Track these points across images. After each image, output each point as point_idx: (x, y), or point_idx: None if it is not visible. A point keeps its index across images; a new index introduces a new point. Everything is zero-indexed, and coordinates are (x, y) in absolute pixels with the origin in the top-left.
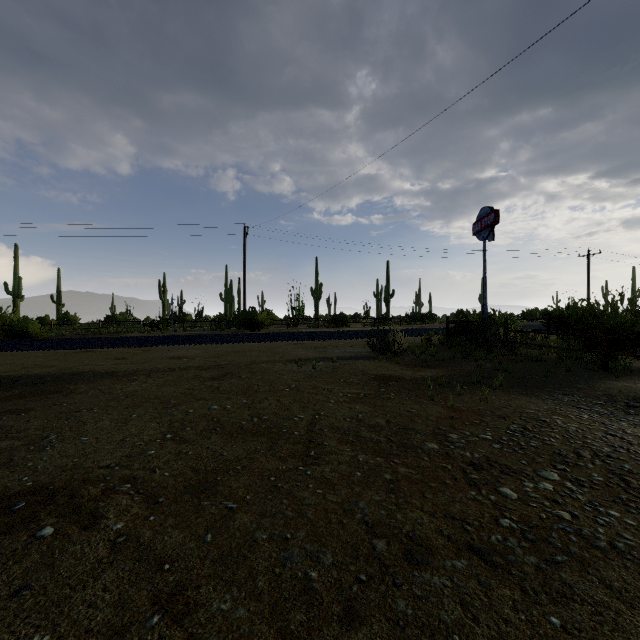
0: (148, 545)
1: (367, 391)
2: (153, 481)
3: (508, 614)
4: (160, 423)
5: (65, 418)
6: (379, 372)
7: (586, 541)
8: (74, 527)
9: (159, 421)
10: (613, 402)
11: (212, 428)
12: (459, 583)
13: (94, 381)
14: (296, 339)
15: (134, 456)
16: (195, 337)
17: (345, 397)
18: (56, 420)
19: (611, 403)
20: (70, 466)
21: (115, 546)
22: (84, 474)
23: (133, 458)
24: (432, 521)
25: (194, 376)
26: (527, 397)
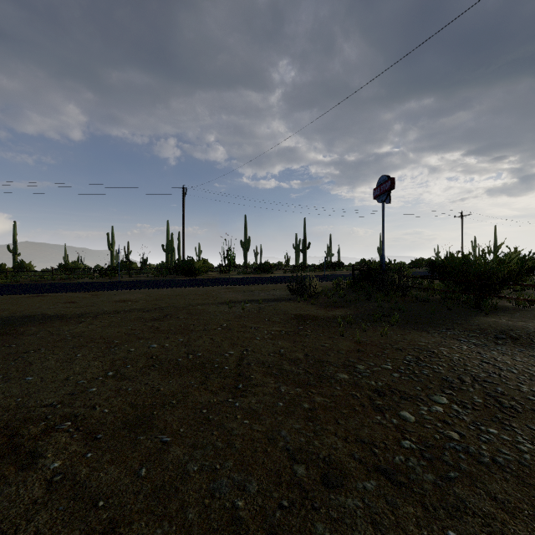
0: (84, 483)
1: (288, 329)
2: (93, 418)
3: (413, 531)
4: (103, 362)
5: (12, 359)
6: (298, 312)
7: (473, 457)
8: (11, 468)
9: (102, 360)
10: (485, 335)
11: (151, 365)
12: (370, 503)
13: (44, 323)
14: (228, 284)
15: (76, 394)
16: (139, 282)
17: (269, 334)
18: (3, 361)
19: (484, 335)
20: (13, 406)
21: (51, 485)
22: (26, 413)
23: (75, 396)
24: (345, 446)
25: (137, 317)
26: (418, 332)
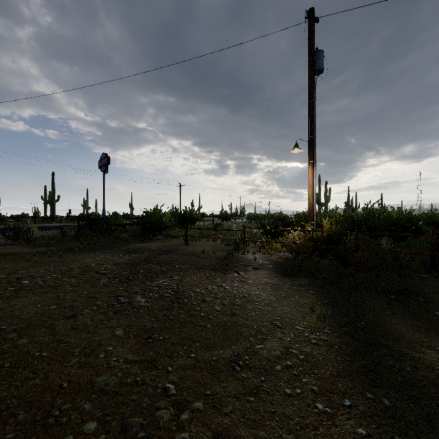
0: None
1: None
2: None
3: None
4: None
5: None
6: (2, 251)
7: (41, 286)
8: None
9: None
10: (124, 251)
11: None
12: None
13: None
14: None
15: None
16: None
17: None
18: None
19: (123, 251)
20: None
21: None
22: None
23: None
24: None
25: None
26: (89, 253)
